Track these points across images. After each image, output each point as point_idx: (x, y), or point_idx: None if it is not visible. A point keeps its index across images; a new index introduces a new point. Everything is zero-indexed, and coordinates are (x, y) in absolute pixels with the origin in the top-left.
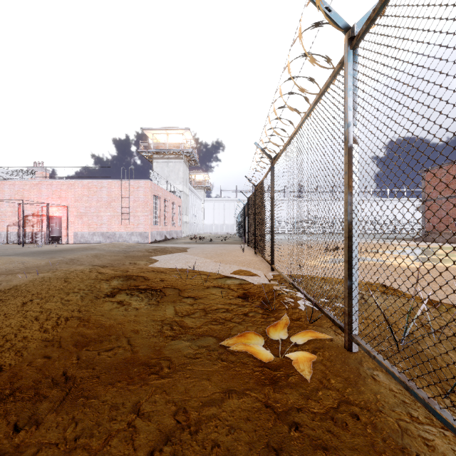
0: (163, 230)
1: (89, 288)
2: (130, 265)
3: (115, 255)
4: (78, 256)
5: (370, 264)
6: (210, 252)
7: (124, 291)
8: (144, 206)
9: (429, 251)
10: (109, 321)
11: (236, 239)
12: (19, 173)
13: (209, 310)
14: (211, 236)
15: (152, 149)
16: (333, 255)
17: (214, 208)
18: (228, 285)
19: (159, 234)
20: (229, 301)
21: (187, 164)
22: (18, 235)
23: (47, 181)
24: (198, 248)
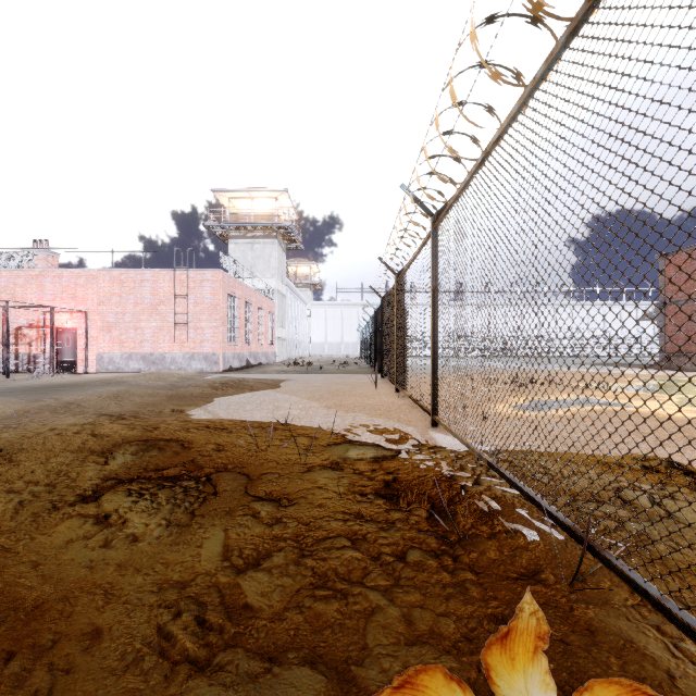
0: (244, 351)
1: (50, 476)
2: (171, 414)
3: (151, 394)
4: (82, 397)
5: (609, 412)
6: (319, 388)
7: (125, 483)
8: (213, 313)
9: (692, 386)
10: (38, 592)
11: (362, 365)
12: (8, 258)
13: (308, 542)
14: (321, 360)
15: (227, 223)
16: (532, 394)
17: (326, 317)
18: (352, 462)
19: (238, 358)
20: (355, 509)
21: (283, 246)
22: (4, 359)
23: (53, 271)
24: (299, 381)
